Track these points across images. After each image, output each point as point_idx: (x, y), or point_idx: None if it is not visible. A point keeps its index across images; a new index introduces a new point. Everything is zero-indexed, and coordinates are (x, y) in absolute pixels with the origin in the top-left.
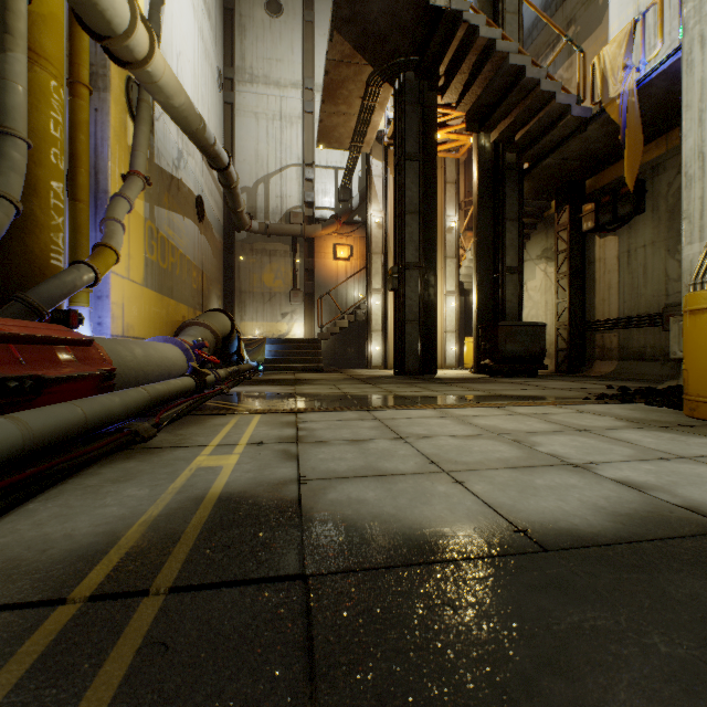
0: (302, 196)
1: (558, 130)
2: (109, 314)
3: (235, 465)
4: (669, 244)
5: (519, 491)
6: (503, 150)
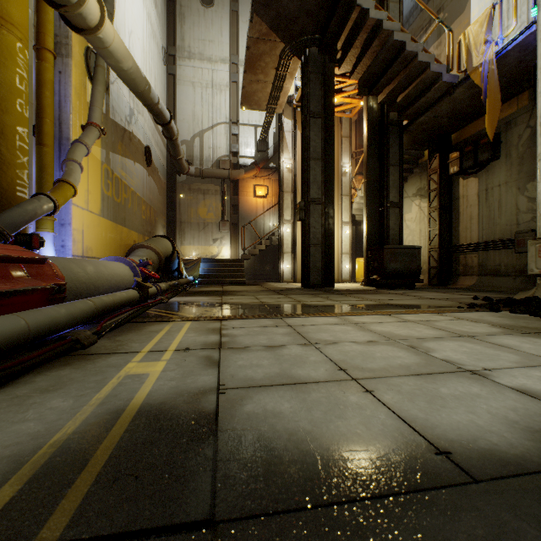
0: (229, 147)
1: (431, 93)
2: (71, 238)
3: (161, 372)
4: (520, 184)
5: (428, 401)
6: (387, 110)
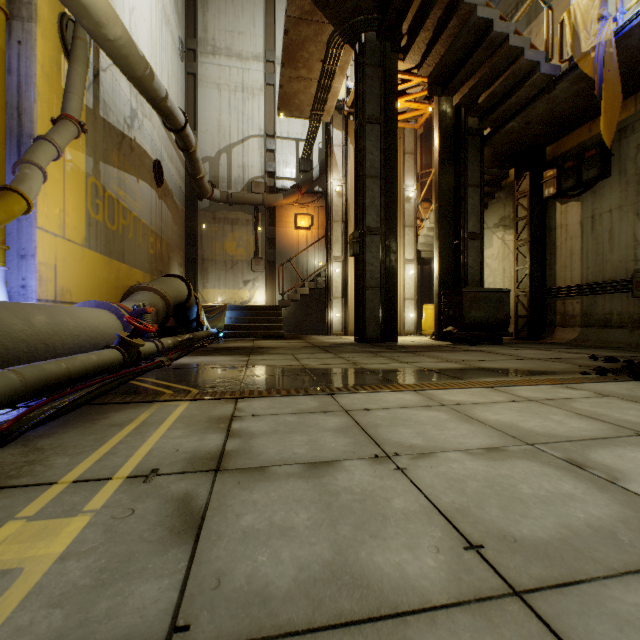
0: (263, 166)
1: (524, 91)
2: (35, 275)
3: (52, 565)
4: (639, 208)
5: None
6: (464, 115)
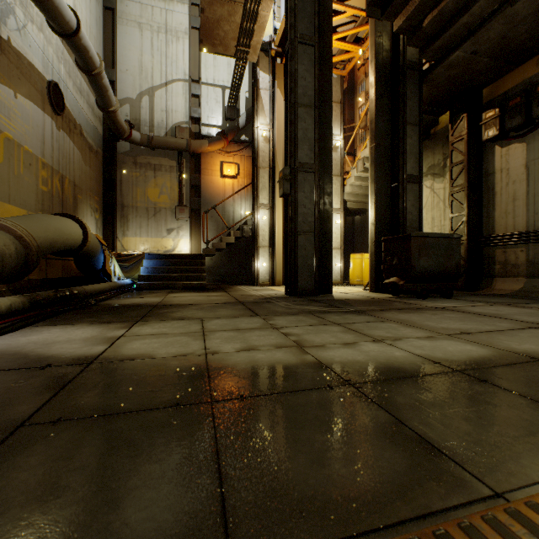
0: (188, 111)
1: (480, 6)
2: None
3: None
4: None
5: None
6: (403, 46)
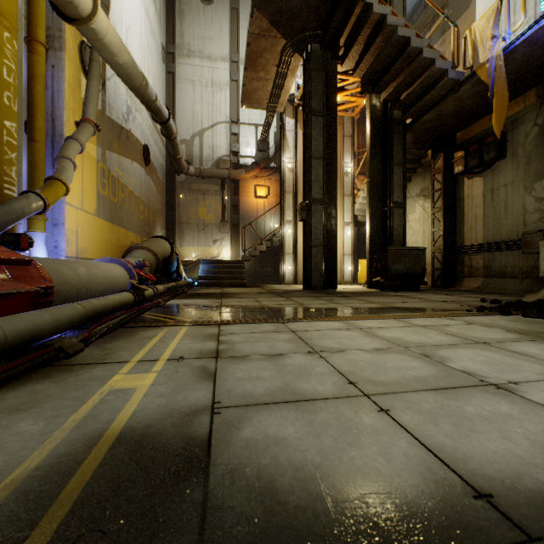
0: (229, 146)
1: (436, 91)
2: (64, 238)
3: (149, 387)
4: (527, 183)
5: (453, 423)
6: (390, 108)
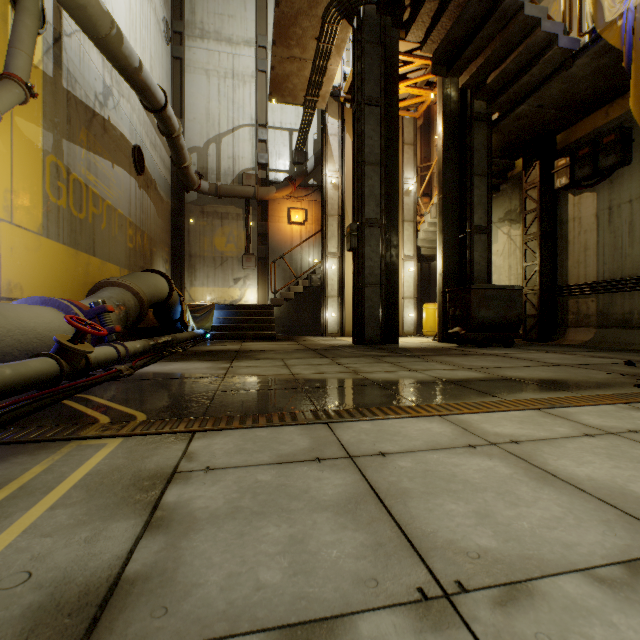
0: (255, 157)
1: (539, 68)
2: None
3: None
4: None
5: None
6: (471, 99)
